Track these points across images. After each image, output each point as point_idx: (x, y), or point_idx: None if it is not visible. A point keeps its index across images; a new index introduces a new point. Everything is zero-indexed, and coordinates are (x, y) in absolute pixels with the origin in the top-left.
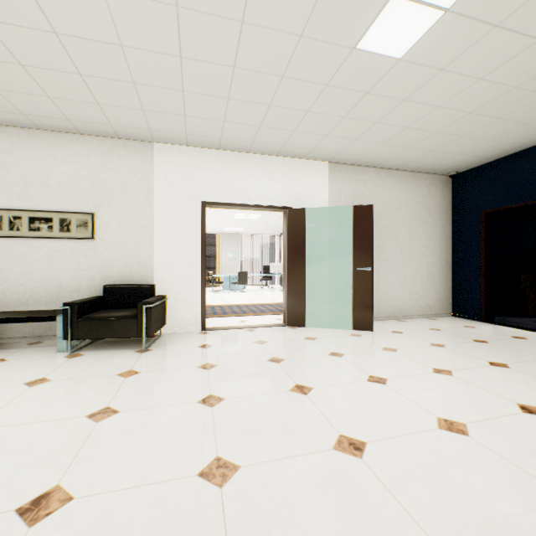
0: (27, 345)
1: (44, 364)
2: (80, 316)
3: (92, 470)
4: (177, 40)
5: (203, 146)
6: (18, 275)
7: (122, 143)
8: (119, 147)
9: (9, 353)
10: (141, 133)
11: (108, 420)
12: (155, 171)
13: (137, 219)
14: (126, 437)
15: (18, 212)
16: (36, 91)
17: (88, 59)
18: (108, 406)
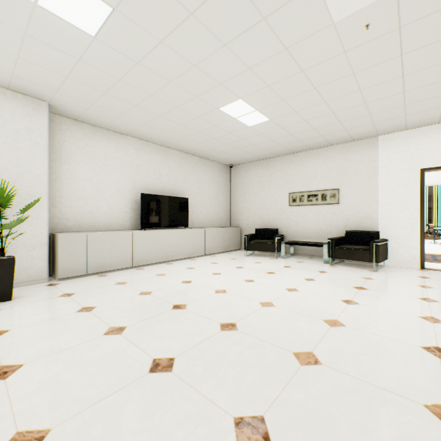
0: (307, 258)
1: (321, 266)
2: (335, 246)
3: (363, 300)
4: (401, 87)
5: (420, 126)
6: (302, 224)
7: (355, 143)
8: (353, 146)
9: (302, 260)
10: (369, 134)
11: (363, 290)
12: (378, 155)
13: (365, 189)
14: (375, 297)
15: (302, 193)
16: (316, 135)
17: (345, 115)
18: (361, 286)
